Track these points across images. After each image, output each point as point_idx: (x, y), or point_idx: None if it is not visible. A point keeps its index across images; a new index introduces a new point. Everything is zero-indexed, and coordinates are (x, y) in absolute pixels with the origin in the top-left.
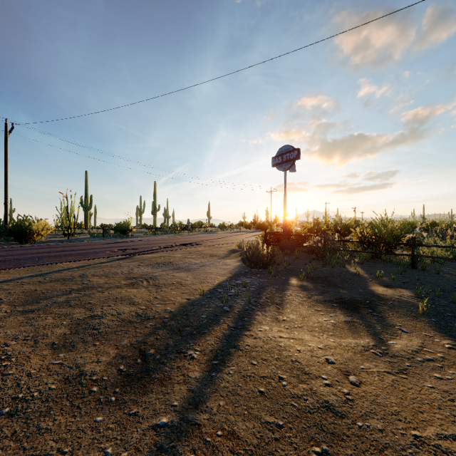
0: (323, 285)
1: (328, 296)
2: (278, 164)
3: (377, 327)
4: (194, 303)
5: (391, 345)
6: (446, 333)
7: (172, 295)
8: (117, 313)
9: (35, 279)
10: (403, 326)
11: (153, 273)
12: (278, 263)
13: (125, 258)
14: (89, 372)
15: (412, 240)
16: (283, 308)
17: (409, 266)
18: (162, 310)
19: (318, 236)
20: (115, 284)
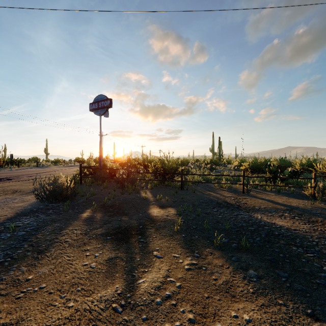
0: (111, 214)
1: (107, 228)
2: (95, 110)
3: (137, 258)
4: None
5: (139, 285)
6: (189, 249)
7: None
8: None
9: None
10: (160, 250)
11: None
12: (83, 194)
13: None
14: None
15: (181, 171)
16: (43, 256)
17: (180, 188)
18: None
19: (123, 169)
20: None
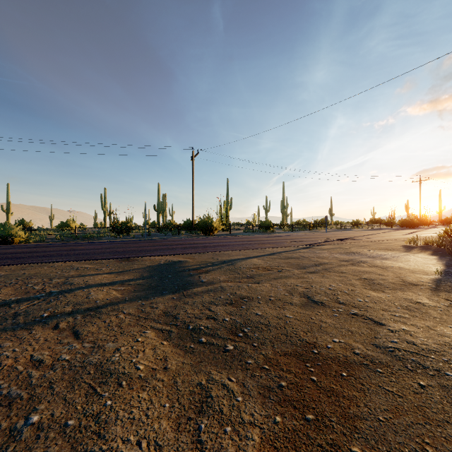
0: None
1: None
2: None
3: None
4: (442, 280)
5: None
6: None
7: (407, 273)
8: (381, 279)
9: (274, 256)
10: None
11: (357, 258)
12: None
13: (307, 247)
14: (423, 302)
15: None
16: None
17: None
18: (418, 281)
19: None
20: (340, 263)
